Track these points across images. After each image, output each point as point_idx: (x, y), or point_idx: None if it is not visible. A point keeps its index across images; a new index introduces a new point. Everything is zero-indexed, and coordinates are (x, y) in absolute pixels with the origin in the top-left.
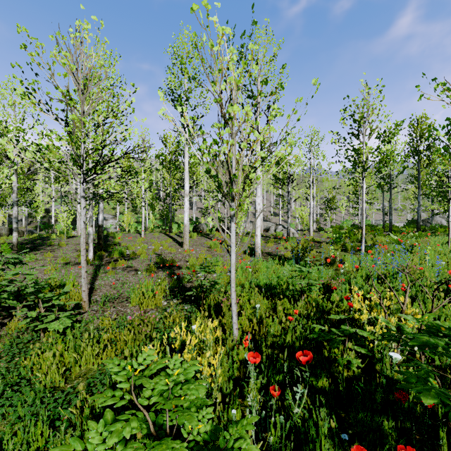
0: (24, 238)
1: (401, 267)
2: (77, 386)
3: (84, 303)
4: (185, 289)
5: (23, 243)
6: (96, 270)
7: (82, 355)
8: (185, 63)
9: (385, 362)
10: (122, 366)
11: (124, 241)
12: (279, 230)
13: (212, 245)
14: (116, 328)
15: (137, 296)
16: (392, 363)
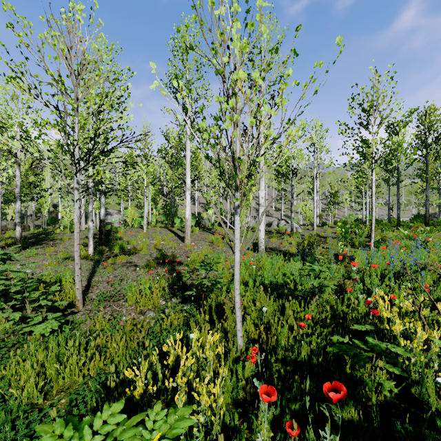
0: (29, 232)
1: (421, 265)
2: (57, 404)
3: (78, 302)
4: (185, 287)
5: (27, 237)
6: (95, 266)
7: (66, 364)
8: (187, 54)
9: (427, 387)
10: (65, 438)
11: (126, 235)
12: (282, 225)
13: (214, 240)
14: (109, 331)
15: (134, 294)
16: (436, 389)
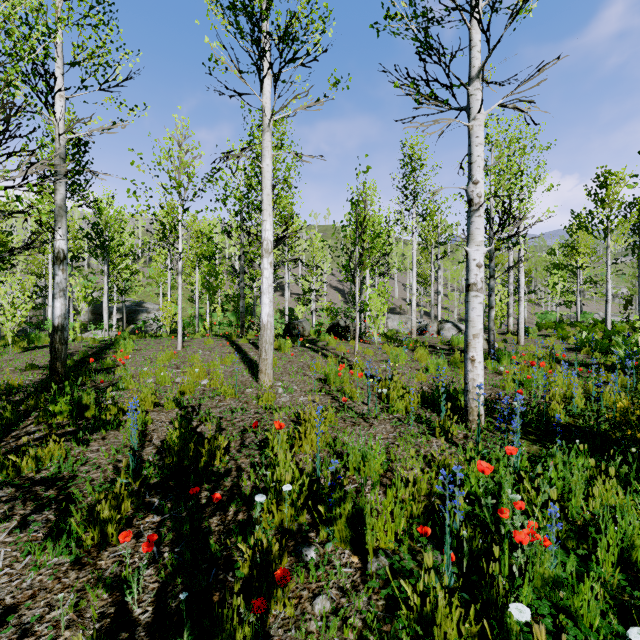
0: None
1: None
2: None
3: None
4: None
5: None
6: None
7: None
8: None
9: None
10: None
11: (132, 360)
12: (447, 332)
13: (331, 377)
14: None
15: None
16: None
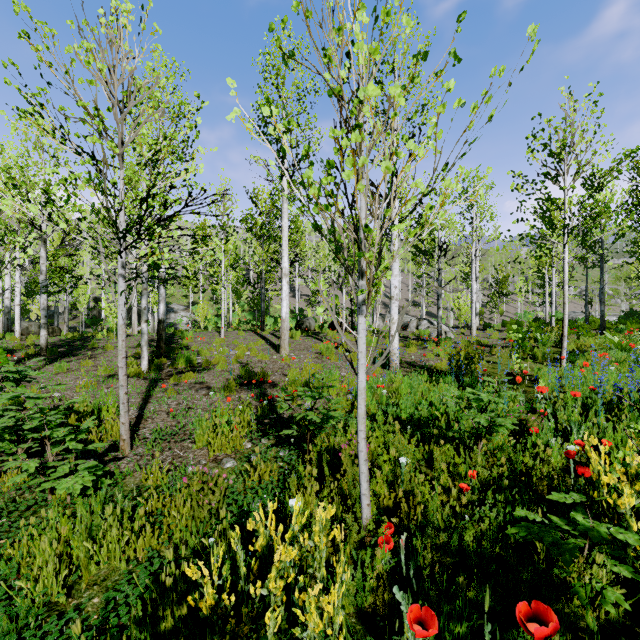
0: (60, 338)
1: None
2: (86, 604)
3: (124, 442)
4: (281, 422)
5: (57, 345)
6: (150, 388)
7: (103, 542)
8: (283, 76)
9: None
10: None
11: (196, 343)
12: (423, 328)
13: (323, 350)
14: (168, 488)
15: (206, 432)
16: None
